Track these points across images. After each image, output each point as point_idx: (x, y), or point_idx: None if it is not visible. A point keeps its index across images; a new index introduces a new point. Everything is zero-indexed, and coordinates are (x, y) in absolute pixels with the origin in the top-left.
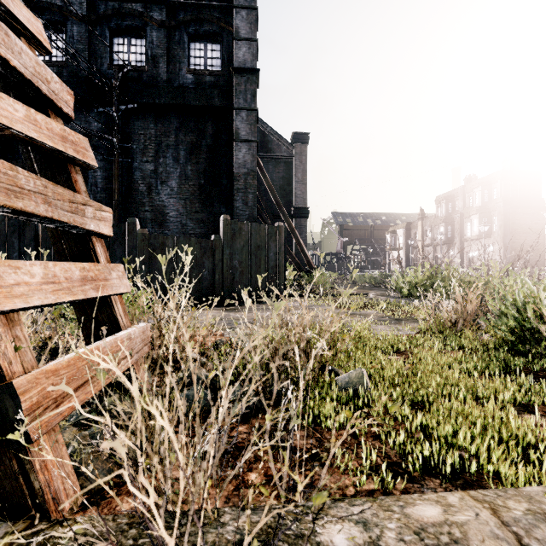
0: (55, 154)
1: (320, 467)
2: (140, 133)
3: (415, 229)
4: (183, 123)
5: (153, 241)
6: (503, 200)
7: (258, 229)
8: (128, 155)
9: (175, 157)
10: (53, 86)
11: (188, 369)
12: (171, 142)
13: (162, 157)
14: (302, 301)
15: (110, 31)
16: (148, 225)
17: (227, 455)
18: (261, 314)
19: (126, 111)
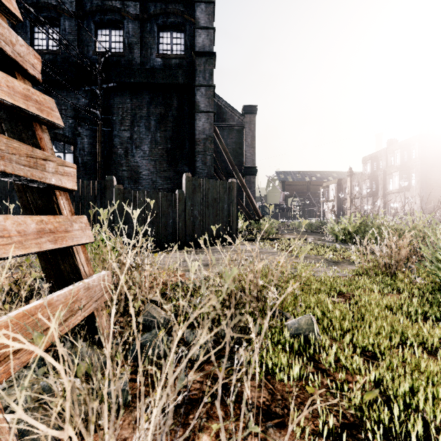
0: (17, 112)
1: (274, 429)
2: (118, 107)
3: (345, 184)
4: (154, 98)
5: (128, 194)
6: (420, 159)
7: (215, 184)
8: (109, 125)
9: (147, 126)
10: (18, 49)
11: (148, 312)
12: (144, 114)
13: (136, 126)
14: (251, 245)
15: (95, 25)
16: (125, 182)
17: (179, 409)
18: (217, 256)
19: (108, 89)
